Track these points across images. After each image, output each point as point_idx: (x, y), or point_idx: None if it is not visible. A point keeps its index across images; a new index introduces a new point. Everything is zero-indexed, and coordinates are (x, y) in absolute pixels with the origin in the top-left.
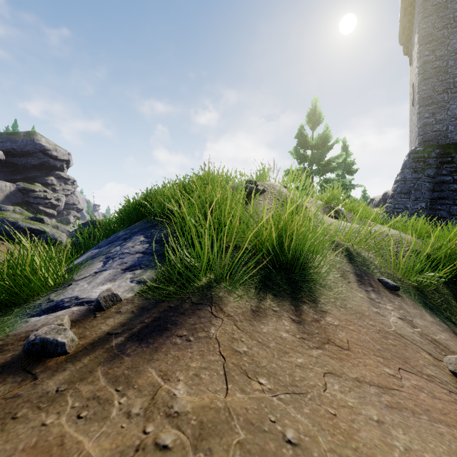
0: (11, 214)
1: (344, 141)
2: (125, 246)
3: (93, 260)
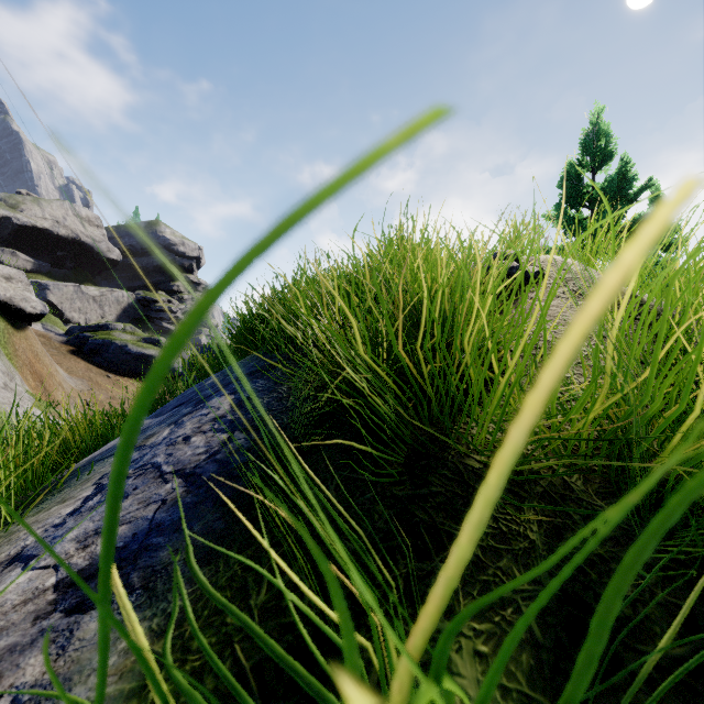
0: (120, 334)
1: (656, 187)
2: (175, 432)
3: (106, 461)
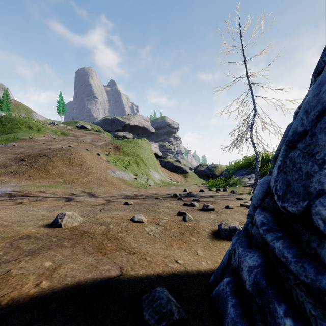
0: (169, 159)
1: None
2: (250, 176)
3: (243, 178)
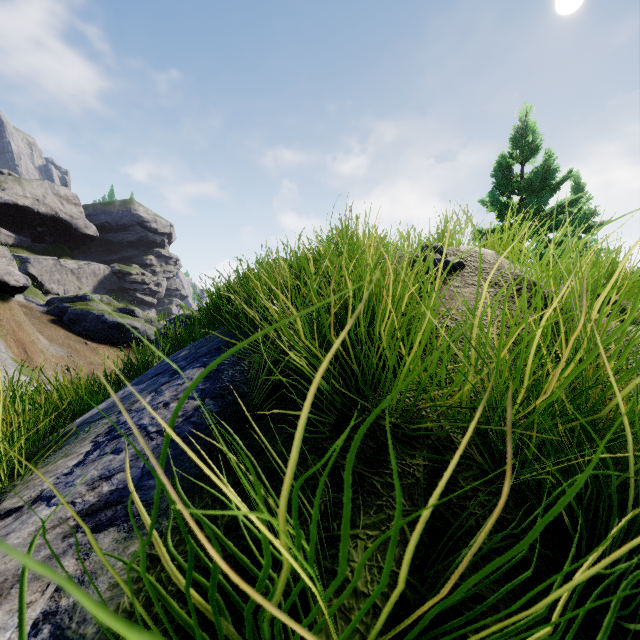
0: (97, 305)
1: (577, 177)
2: (156, 399)
3: (97, 423)
